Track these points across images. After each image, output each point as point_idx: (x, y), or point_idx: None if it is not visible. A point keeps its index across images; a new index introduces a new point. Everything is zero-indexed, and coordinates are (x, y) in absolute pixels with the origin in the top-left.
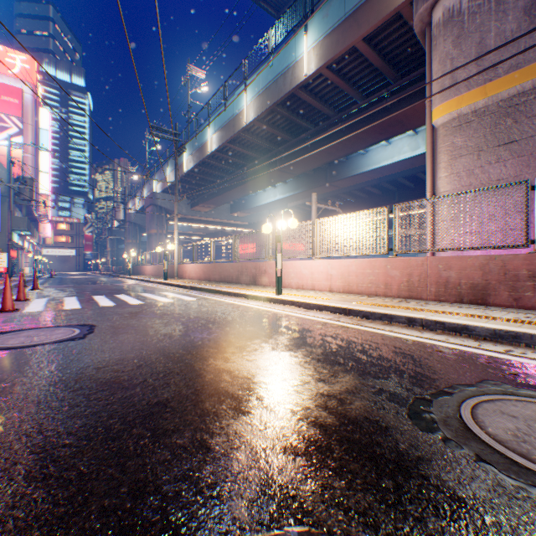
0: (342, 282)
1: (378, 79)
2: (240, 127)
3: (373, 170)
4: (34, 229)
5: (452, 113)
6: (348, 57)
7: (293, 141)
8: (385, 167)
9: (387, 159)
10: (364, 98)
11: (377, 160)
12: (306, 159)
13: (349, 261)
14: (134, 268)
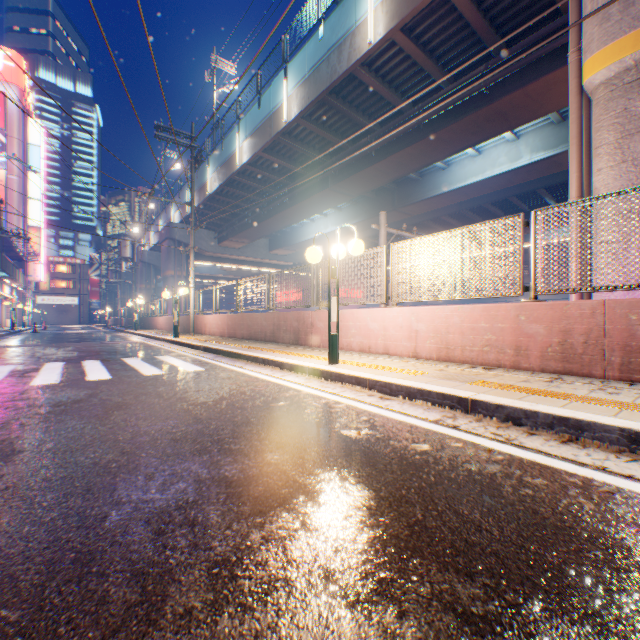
0: (435, 343)
1: (473, 51)
2: (279, 128)
3: (457, 190)
4: (15, 270)
5: (625, 59)
6: (433, 14)
7: (351, 148)
8: (473, 186)
9: (476, 174)
10: (452, 82)
11: (462, 176)
12: (368, 173)
13: (448, 309)
14: (145, 320)
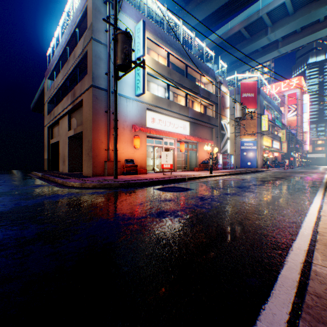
0: None
1: None
2: None
3: None
4: (298, 149)
5: None
6: None
7: None
8: None
9: None
10: None
11: None
12: None
13: None
14: None
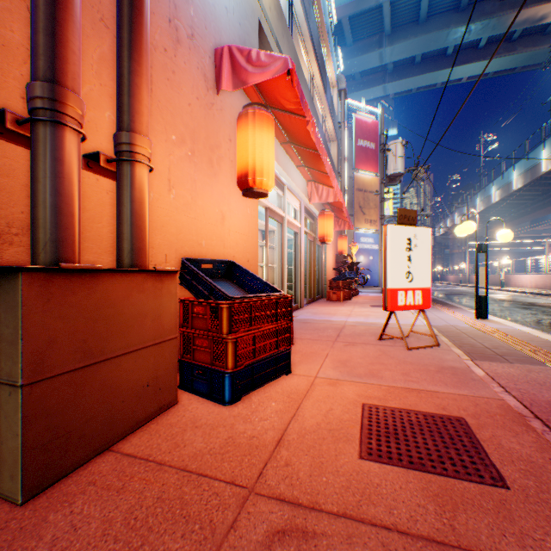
0: (533, 284)
1: None
2: (510, 191)
3: None
4: None
5: None
6: None
7: None
8: None
9: None
10: None
11: None
12: None
13: (535, 276)
14: (439, 277)
